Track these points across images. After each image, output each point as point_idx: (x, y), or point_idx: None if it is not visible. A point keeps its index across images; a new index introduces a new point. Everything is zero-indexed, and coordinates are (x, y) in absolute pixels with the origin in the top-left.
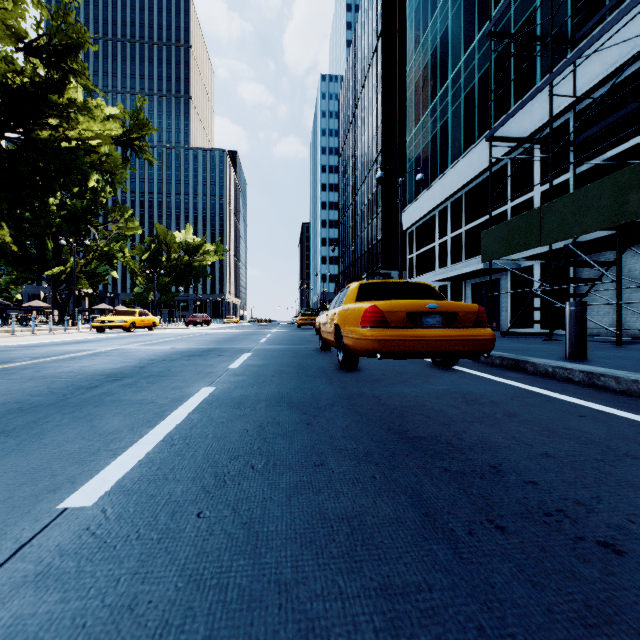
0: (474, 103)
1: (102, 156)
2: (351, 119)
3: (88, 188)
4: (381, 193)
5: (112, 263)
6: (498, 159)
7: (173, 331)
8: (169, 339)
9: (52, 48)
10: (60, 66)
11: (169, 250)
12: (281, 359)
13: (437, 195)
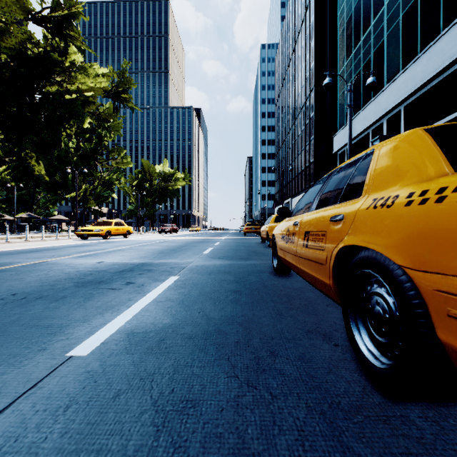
0: (416, 17)
1: (98, 107)
2: (286, 69)
3: (95, 135)
4: (313, 123)
5: (111, 188)
6: (451, 63)
7: (142, 238)
8: (121, 247)
9: (54, 18)
10: (61, 33)
11: (151, 178)
12: (212, 303)
13: (371, 114)
